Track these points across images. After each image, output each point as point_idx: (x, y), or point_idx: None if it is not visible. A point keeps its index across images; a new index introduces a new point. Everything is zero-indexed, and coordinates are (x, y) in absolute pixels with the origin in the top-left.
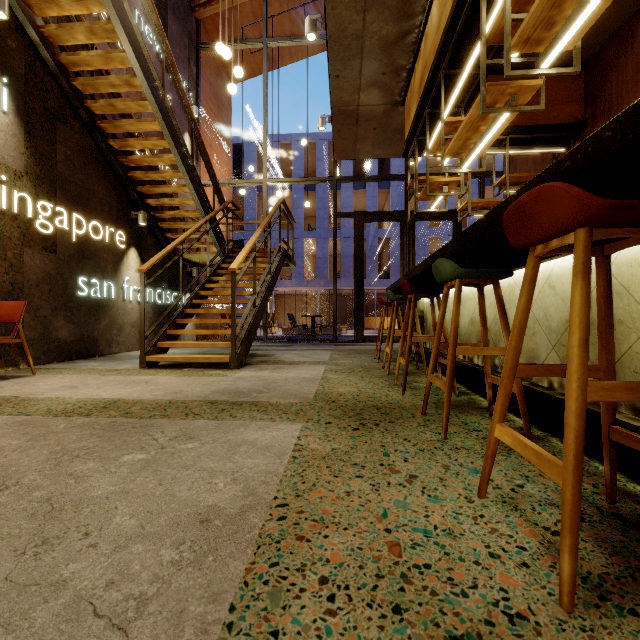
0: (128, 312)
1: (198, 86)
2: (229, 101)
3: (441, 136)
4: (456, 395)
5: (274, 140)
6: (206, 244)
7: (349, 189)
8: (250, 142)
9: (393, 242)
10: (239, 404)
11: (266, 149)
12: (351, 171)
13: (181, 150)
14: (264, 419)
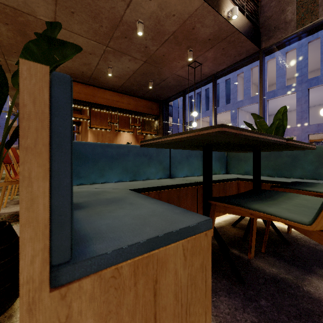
0: None
1: None
2: None
3: None
4: None
5: None
6: None
7: None
8: None
9: None
10: None
11: None
12: None
13: None
14: None
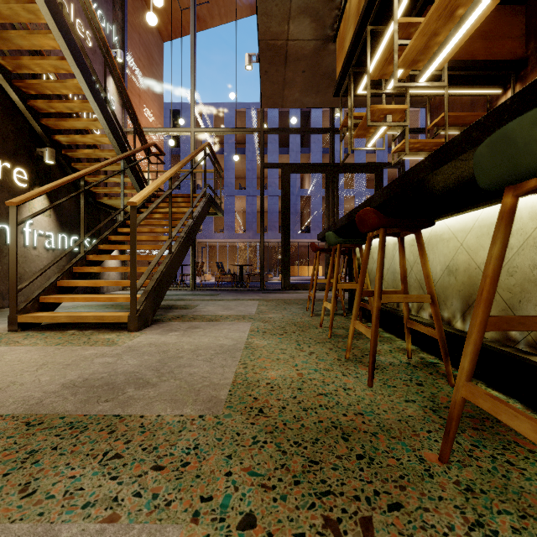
0: (32, 259)
1: (124, 32)
2: (160, 57)
3: (393, 41)
4: (452, 385)
5: (208, 107)
6: (127, 188)
7: (275, 153)
8: (186, 108)
9: (313, 200)
10: (80, 429)
11: (194, 98)
12: (277, 137)
13: (87, 75)
14: (93, 506)
